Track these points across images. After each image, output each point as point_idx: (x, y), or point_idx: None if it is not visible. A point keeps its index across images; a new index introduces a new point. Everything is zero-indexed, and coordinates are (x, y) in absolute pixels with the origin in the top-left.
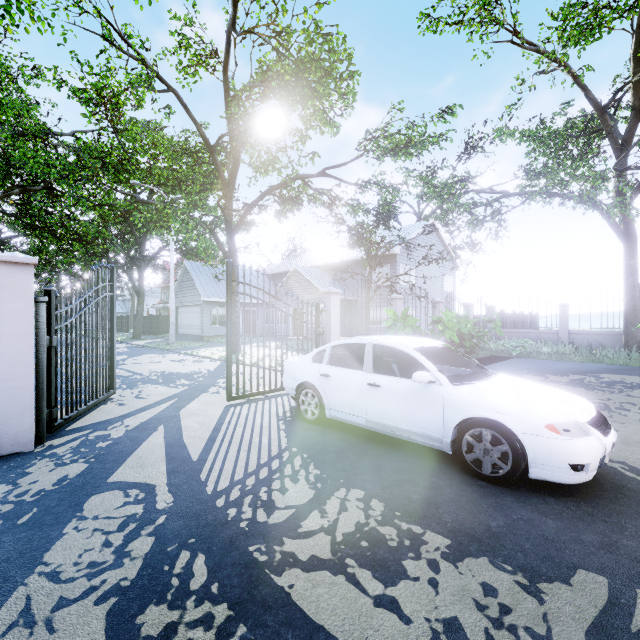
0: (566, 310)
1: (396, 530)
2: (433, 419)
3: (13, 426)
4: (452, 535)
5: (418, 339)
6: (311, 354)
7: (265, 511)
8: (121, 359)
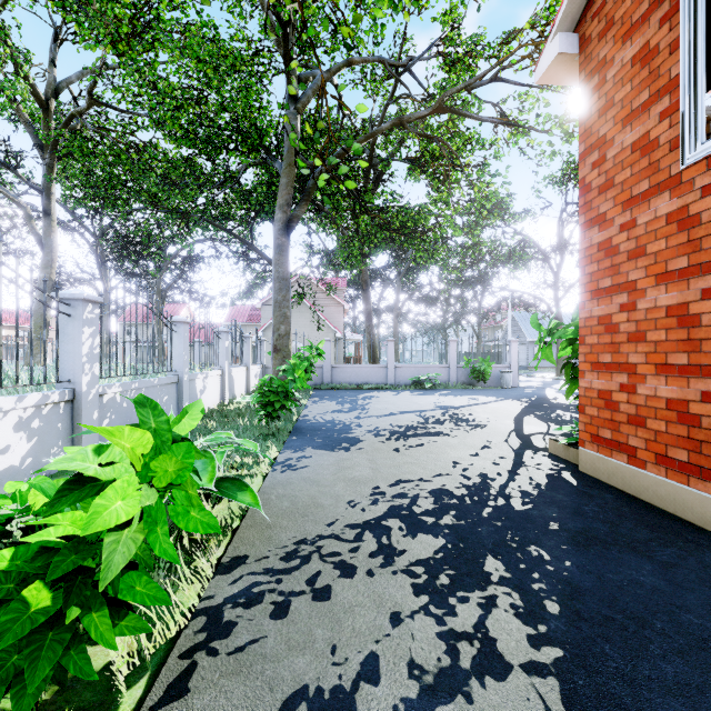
0: None
1: None
2: None
3: (514, 380)
4: None
5: None
6: None
7: None
8: None
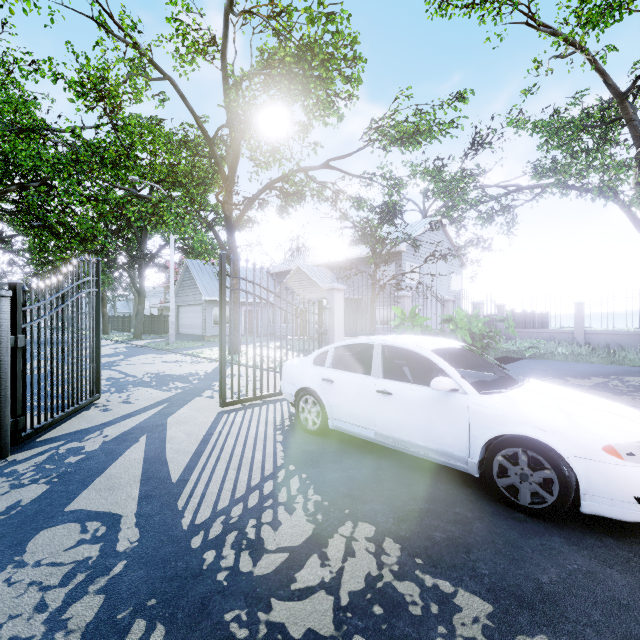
0: (582, 309)
1: (418, 587)
2: (456, 434)
3: None
4: (493, 596)
5: (434, 339)
6: (312, 356)
7: (251, 555)
8: (117, 360)
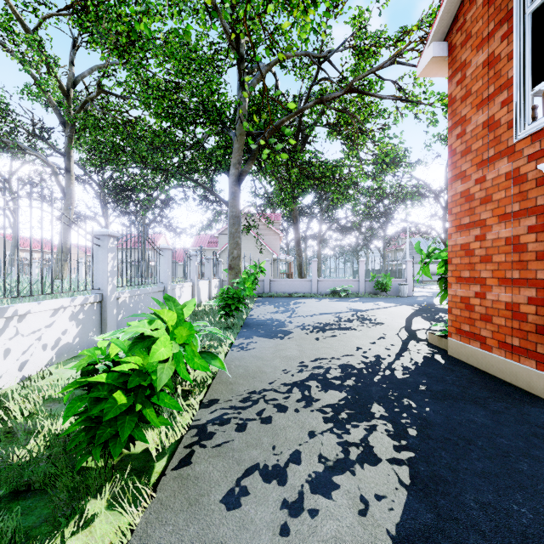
0: None
1: None
2: None
3: (409, 291)
4: None
5: None
6: None
7: None
8: None
